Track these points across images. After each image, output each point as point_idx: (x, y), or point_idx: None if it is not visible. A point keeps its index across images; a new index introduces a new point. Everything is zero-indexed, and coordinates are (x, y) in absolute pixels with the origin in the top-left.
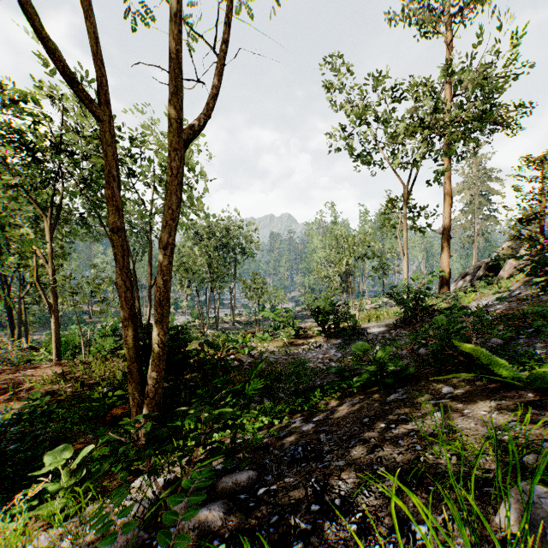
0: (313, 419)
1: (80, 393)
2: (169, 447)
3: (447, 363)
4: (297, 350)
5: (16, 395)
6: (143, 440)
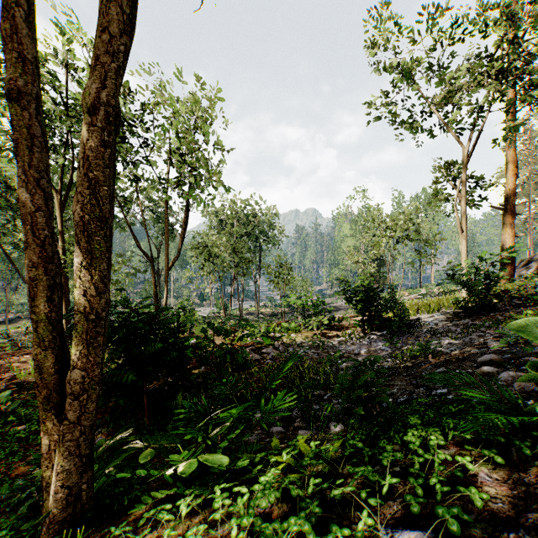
0: None
1: None
2: None
3: None
4: (332, 343)
5: None
6: (53, 506)
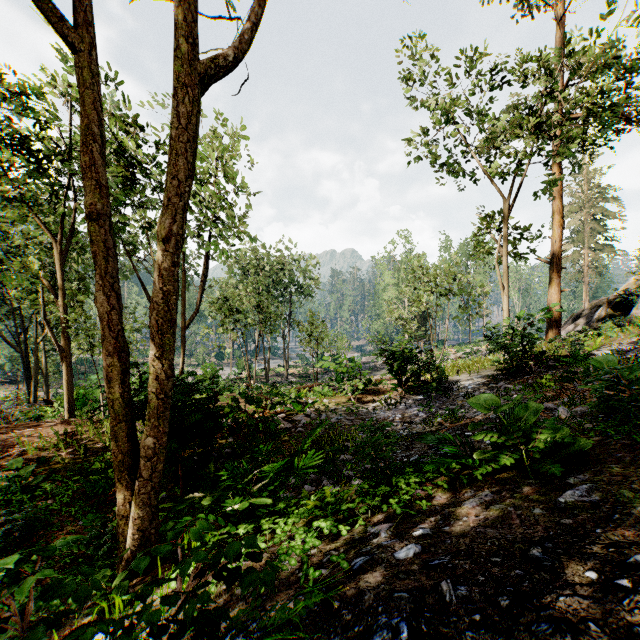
0: (413, 532)
1: (84, 460)
2: (87, 633)
3: (634, 431)
4: (366, 409)
5: (3, 461)
6: (132, 545)
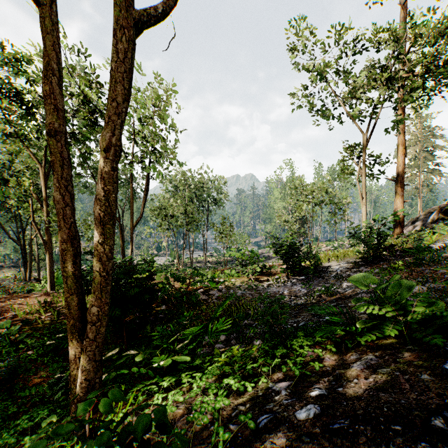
0: (311, 392)
1: (57, 322)
2: None
3: None
4: (262, 286)
5: None
6: (80, 392)
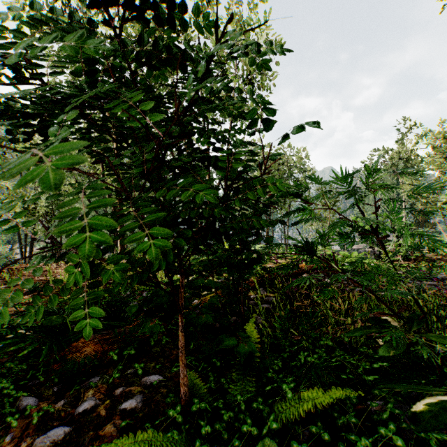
0: None
1: None
2: None
3: None
4: None
5: None
6: None
